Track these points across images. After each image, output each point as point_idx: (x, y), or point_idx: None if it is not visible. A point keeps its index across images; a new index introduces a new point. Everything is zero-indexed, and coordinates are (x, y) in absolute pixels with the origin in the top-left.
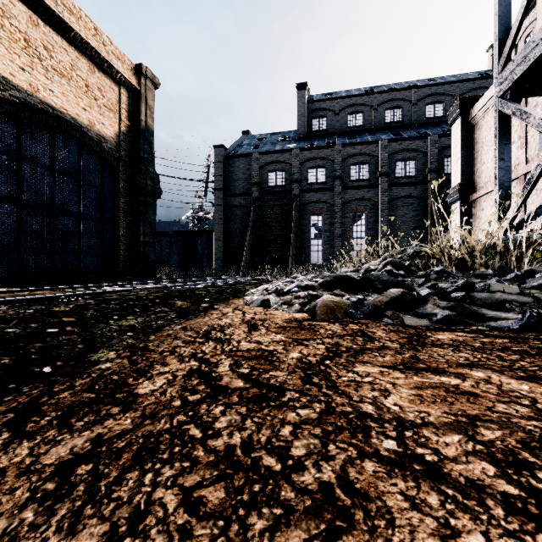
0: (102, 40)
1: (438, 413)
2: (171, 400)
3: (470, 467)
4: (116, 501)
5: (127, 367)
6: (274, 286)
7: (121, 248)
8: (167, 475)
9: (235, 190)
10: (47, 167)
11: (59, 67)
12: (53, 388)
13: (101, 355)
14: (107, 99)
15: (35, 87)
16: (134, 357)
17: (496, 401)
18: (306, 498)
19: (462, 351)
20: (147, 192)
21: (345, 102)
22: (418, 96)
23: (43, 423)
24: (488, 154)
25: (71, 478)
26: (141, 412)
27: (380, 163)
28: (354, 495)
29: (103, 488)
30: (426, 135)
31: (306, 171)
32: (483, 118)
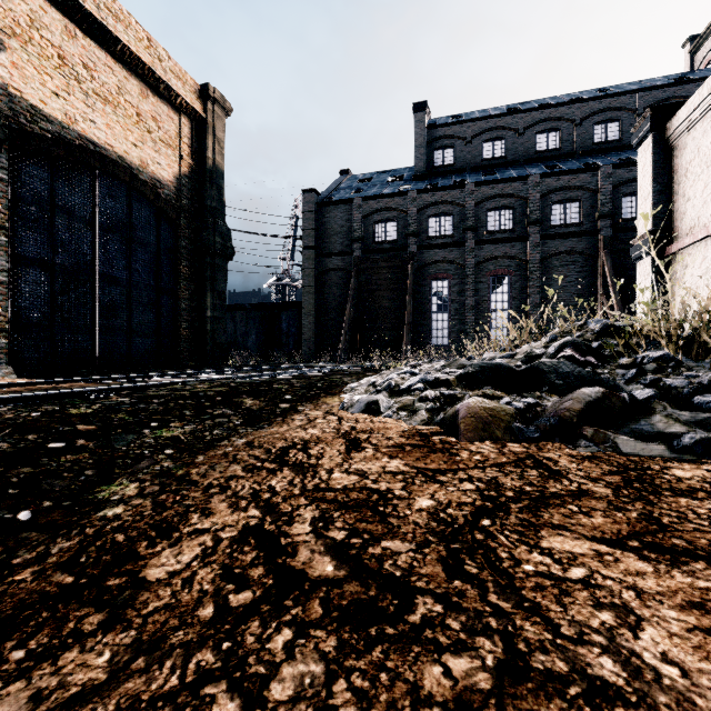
0: (158, 54)
1: None
2: (198, 601)
3: None
4: None
5: (146, 515)
6: (385, 380)
7: (182, 326)
8: None
9: (330, 249)
10: (87, 221)
11: (103, 90)
12: (14, 557)
13: (115, 489)
14: (164, 131)
15: (72, 117)
16: (162, 496)
17: None
18: None
19: None
20: (216, 252)
21: (480, 125)
22: (583, 114)
23: None
24: (695, 186)
25: None
26: (135, 630)
27: (529, 206)
28: None
29: None
30: (595, 167)
31: (427, 221)
32: (688, 135)
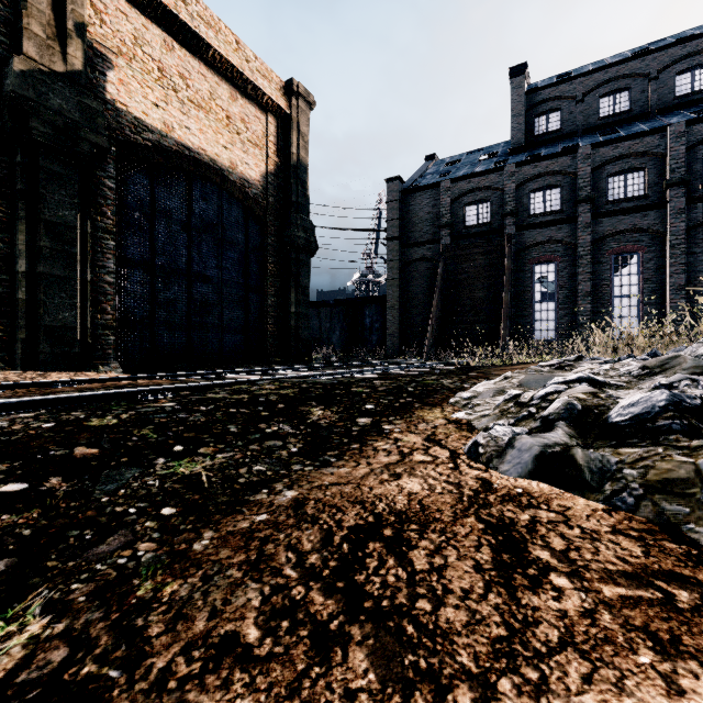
0: (245, 55)
1: None
2: None
3: None
4: None
5: None
6: (544, 394)
7: (268, 322)
8: None
9: (415, 238)
10: (183, 223)
11: (197, 98)
12: None
13: None
14: (251, 132)
15: (169, 126)
16: None
17: None
18: None
19: None
20: (299, 247)
21: (595, 78)
22: None
23: None
24: None
25: None
26: None
27: (669, 164)
28: None
29: None
30: None
31: (527, 197)
32: None
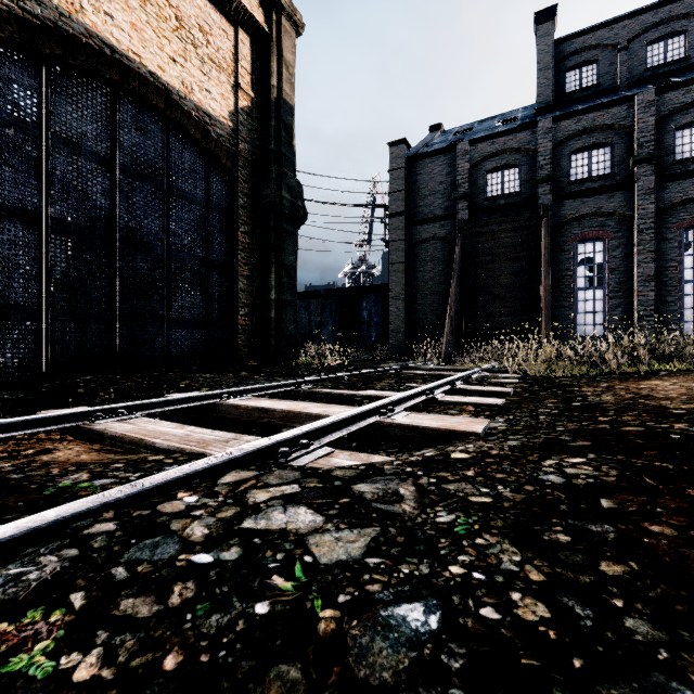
0: None
1: None
2: None
3: None
4: None
5: None
6: None
7: (239, 312)
8: None
9: (424, 214)
10: (101, 159)
11: None
12: None
13: None
14: (214, 48)
15: (75, 3)
16: None
17: None
18: None
19: None
20: (282, 212)
21: (642, 20)
22: None
23: None
24: None
25: None
26: None
27: None
28: None
29: None
30: None
31: (568, 158)
32: None
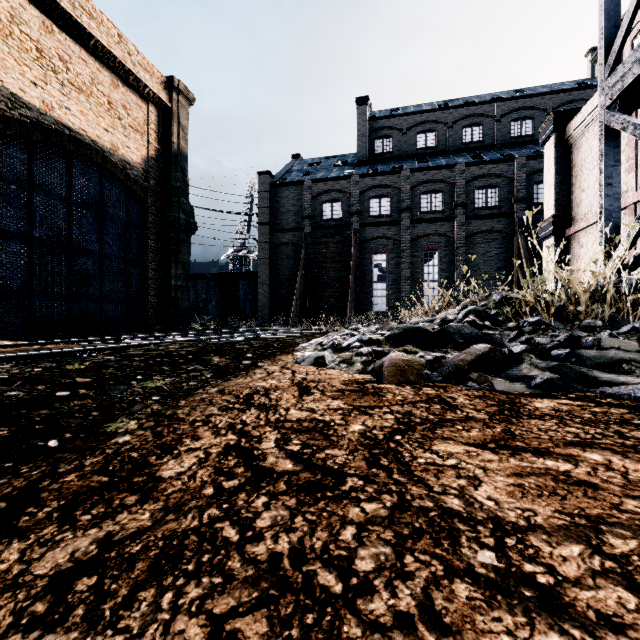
0: (127, 48)
1: (547, 512)
2: (201, 486)
3: (601, 594)
4: (123, 634)
5: (150, 441)
6: (330, 340)
7: (149, 293)
8: (191, 596)
9: (283, 225)
10: (62, 198)
11: (77, 81)
12: (58, 468)
13: (119, 425)
14: (132, 118)
15: (49, 105)
16: (159, 428)
17: (623, 496)
18: (377, 637)
19: (569, 425)
20: (180, 227)
21: (415, 118)
22: (502, 111)
23: (41, 517)
24: (588, 179)
25: (68, 597)
26: (163, 502)
27: (456, 191)
28: (443, 635)
29: (108, 612)
30: (512, 158)
31: (368, 201)
32: (583, 136)
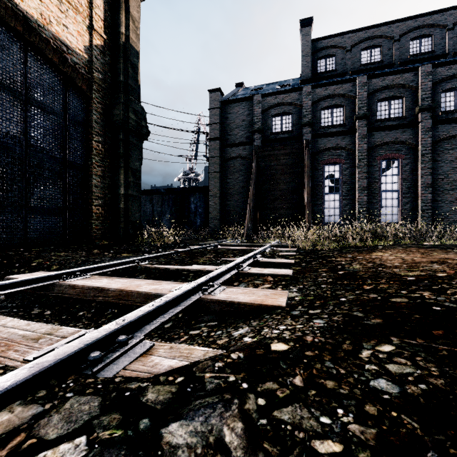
0: None
1: None
2: None
3: None
4: None
5: None
6: None
7: (94, 203)
8: None
9: (232, 140)
10: None
11: None
12: None
13: None
14: None
15: None
16: None
17: None
18: None
19: None
20: (129, 129)
21: (359, 35)
22: (455, 19)
23: None
24: None
25: None
26: None
27: (421, 94)
28: None
29: None
30: None
31: (320, 112)
32: None
